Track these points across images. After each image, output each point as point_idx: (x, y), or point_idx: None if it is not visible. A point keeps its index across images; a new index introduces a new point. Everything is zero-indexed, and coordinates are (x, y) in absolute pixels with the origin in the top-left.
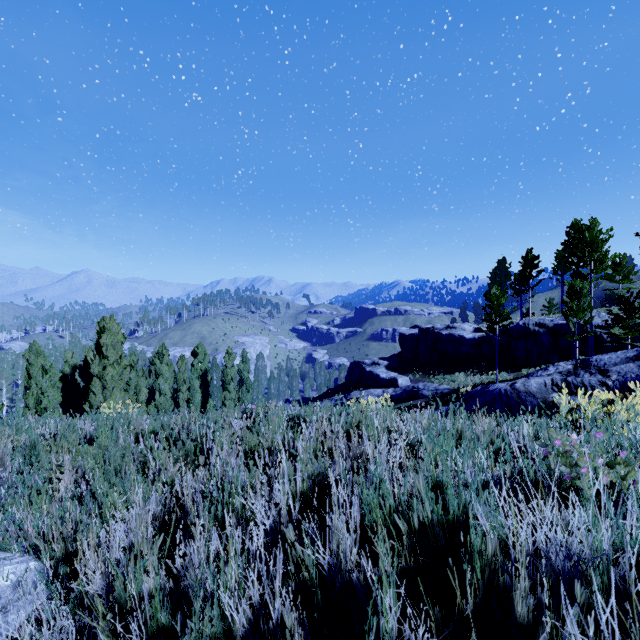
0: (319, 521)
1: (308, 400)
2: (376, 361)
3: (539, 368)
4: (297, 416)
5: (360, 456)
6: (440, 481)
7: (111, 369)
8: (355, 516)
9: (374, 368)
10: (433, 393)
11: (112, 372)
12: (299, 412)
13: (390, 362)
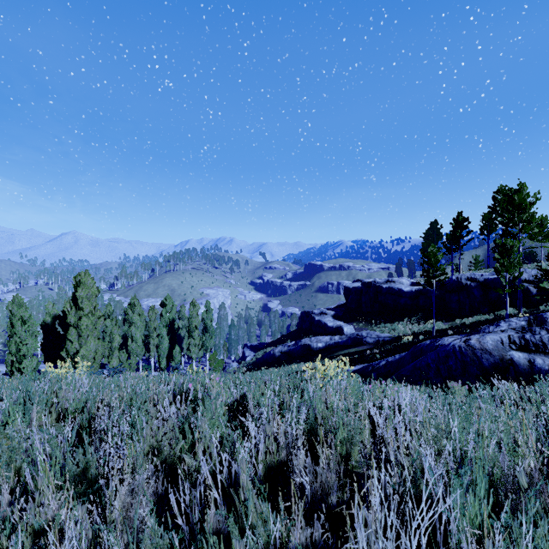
0: None
1: (264, 345)
2: (324, 311)
3: (471, 318)
4: (244, 396)
5: (331, 487)
6: None
7: (86, 319)
8: None
9: (322, 317)
10: (375, 340)
11: (87, 322)
12: (247, 392)
13: (336, 312)
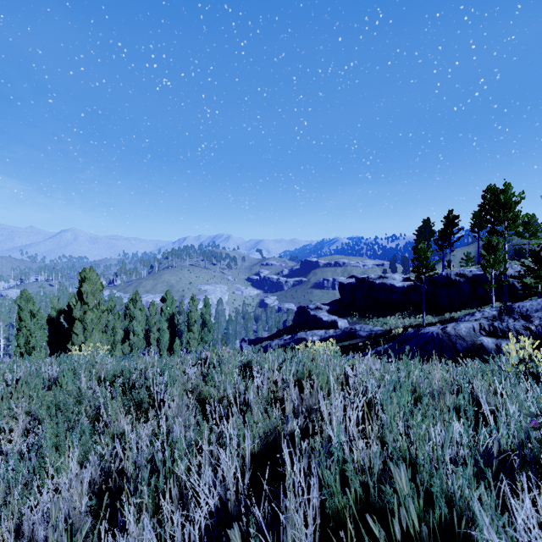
0: (271, 484)
1: (261, 339)
2: (319, 306)
3: (460, 312)
4: (249, 362)
5: (312, 408)
6: (412, 458)
7: (91, 313)
8: (314, 502)
9: (317, 312)
10: (368, 334)
11: (92, 316)
12: (251, 358)
13: (331, 307)
